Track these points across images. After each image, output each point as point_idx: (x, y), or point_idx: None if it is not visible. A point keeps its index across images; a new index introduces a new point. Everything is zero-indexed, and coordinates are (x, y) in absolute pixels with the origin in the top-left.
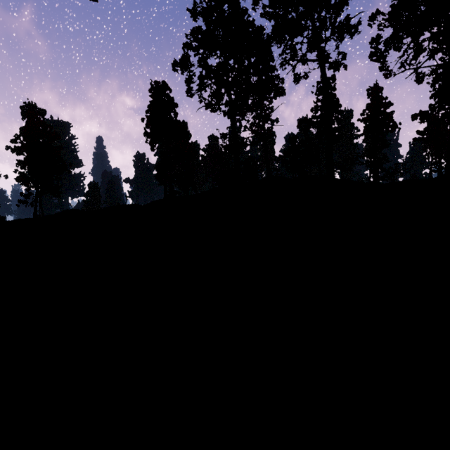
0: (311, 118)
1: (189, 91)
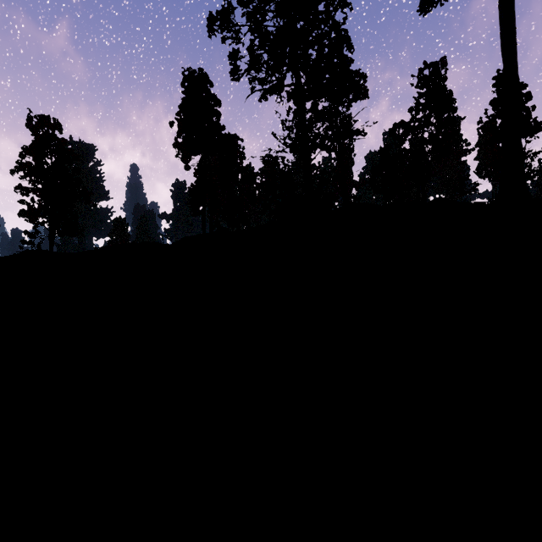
0: (410, 121)
1: (234, 72)
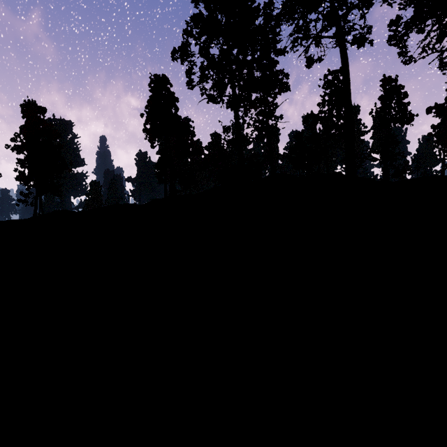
0: (318, 113)
1: (190, 83)
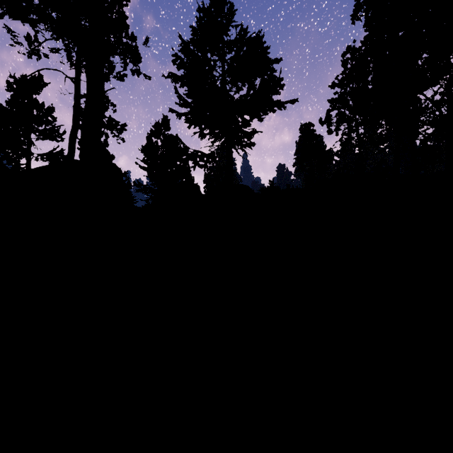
0: None
1: (329, 132)
